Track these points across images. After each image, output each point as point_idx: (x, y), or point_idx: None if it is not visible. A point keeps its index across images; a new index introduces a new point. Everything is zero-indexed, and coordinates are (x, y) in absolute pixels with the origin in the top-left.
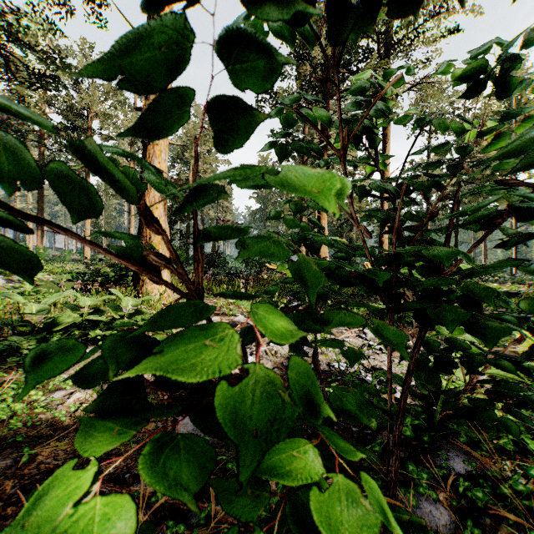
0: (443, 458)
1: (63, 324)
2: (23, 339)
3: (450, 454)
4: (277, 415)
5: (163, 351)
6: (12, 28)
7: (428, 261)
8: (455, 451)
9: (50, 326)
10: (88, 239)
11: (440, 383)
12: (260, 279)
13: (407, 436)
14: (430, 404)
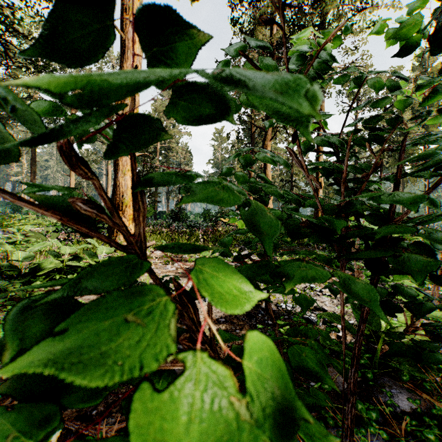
0: (388, 395)
1: (46, 270)
2: (9, 282)
3: (393, 391)
4: (264, 440)
5: (92, 324)
6: (7, 20)
7: (380, 211)
8: (398, 388)
9: (34, 271)
10: None
11: (380, 323)
12: (216, 230)
13: None
14: (371, 342)
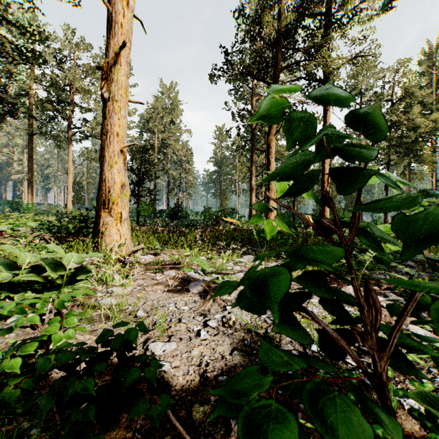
0: None
1: None
2: None
3: None
4: None
5: None
6: None
7: None
8: None
9: None
10: (70, 195)
11: None
12: (216, 230)
13: None
14: None
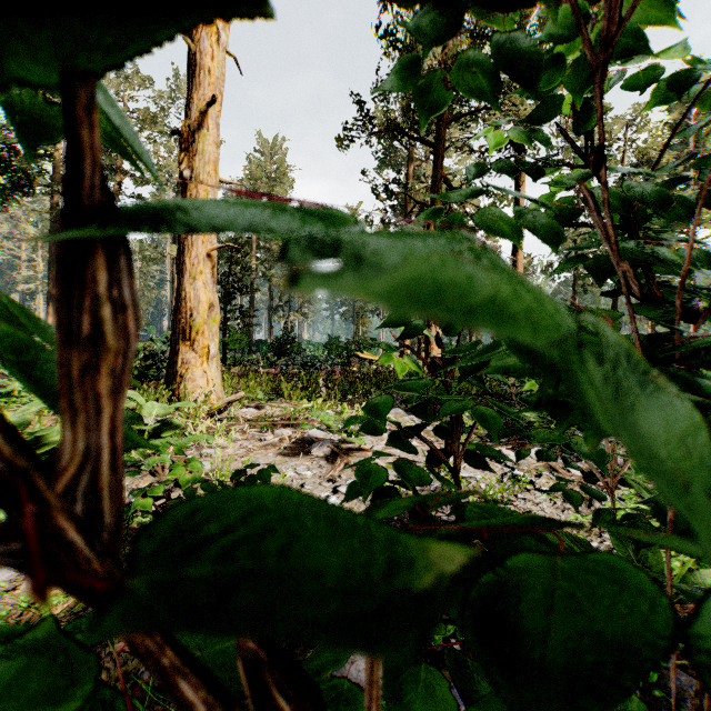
0: None
1: (49, 445)
2: None
3: None
4: None
5: None
6: None
7: None
8: None
9: None
10: None
11: (661, 560)
12: (348, 372)
13: None
14: None
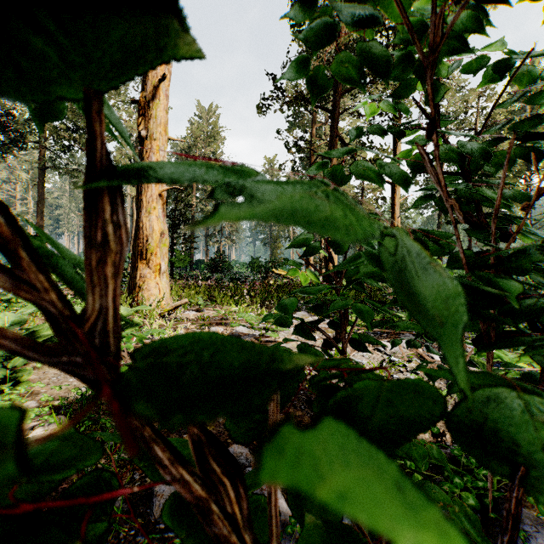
0: (521, 537)
1: (41, 338)
2: None
3: (526, 528)
4: None
5: None
6: None
7: None
8: (532, 524)
9: None
10: None
11: None
12: (266, 284)
13: (470, 507)
14: None
